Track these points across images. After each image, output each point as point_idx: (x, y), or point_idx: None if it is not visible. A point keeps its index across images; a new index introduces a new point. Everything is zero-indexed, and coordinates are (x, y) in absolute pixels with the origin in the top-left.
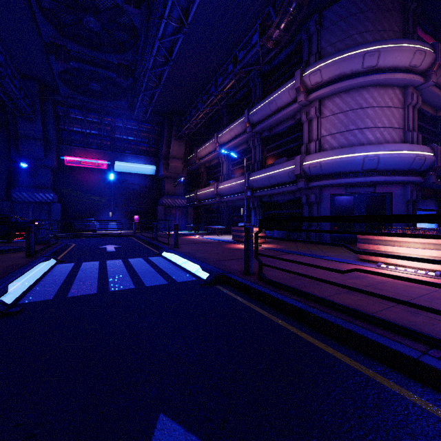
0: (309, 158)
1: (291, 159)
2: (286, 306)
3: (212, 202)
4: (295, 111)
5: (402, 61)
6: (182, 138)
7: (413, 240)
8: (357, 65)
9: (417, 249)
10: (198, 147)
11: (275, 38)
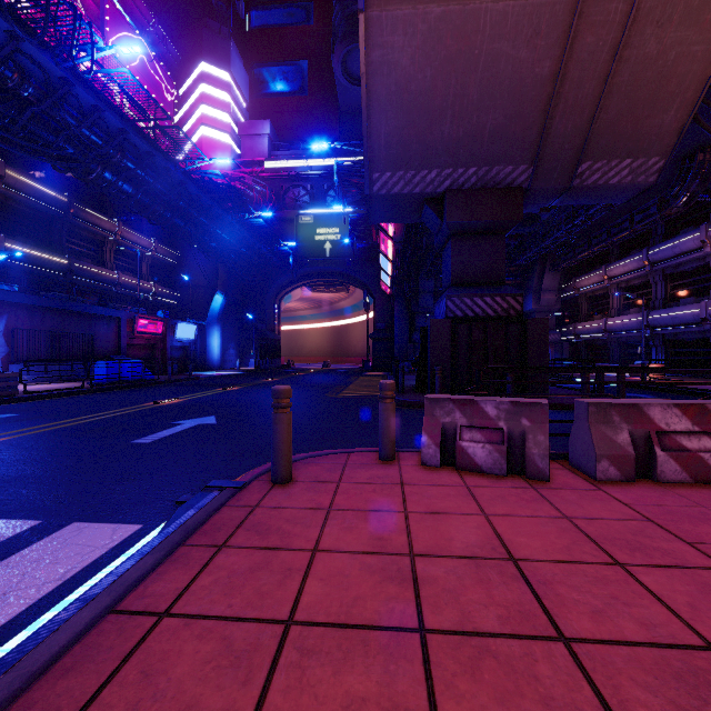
0: None
1: (700, 299)
2: (658, 389)
3: (598, 338)
4: (703, 255)
5: None
6: (557, 269)
7: None
8: None
9: None
10: (576, 276)
11: (674, 211)
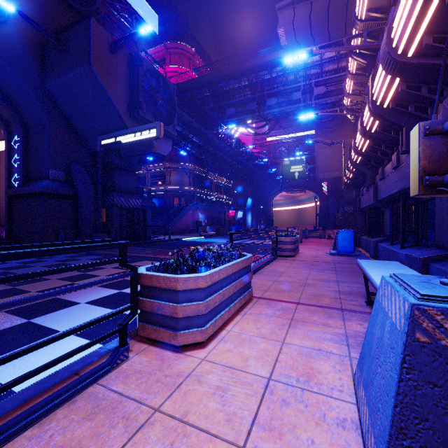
0: None
1: None
2: None
3: None
4: None
5: None
6: None
7: None
8: None
9: None
10: None
11: None
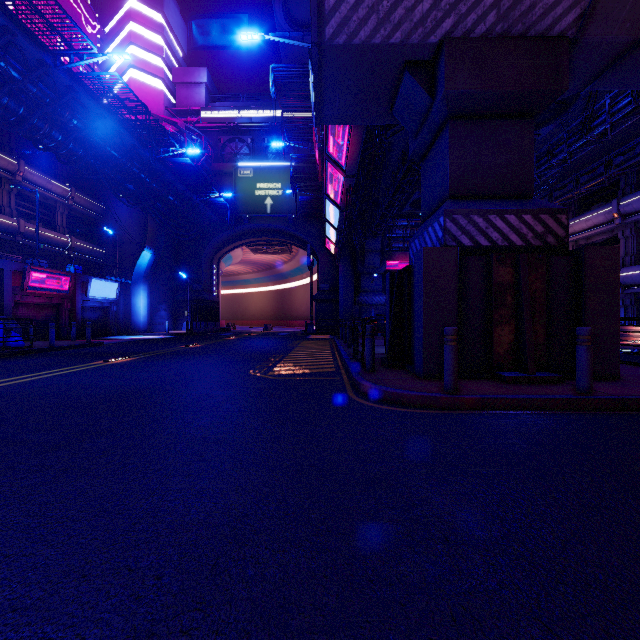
0: None
1: None
2: None
3: None
4: None
5: None
6: None
7: None
8: None
9: None
10: None
11: None
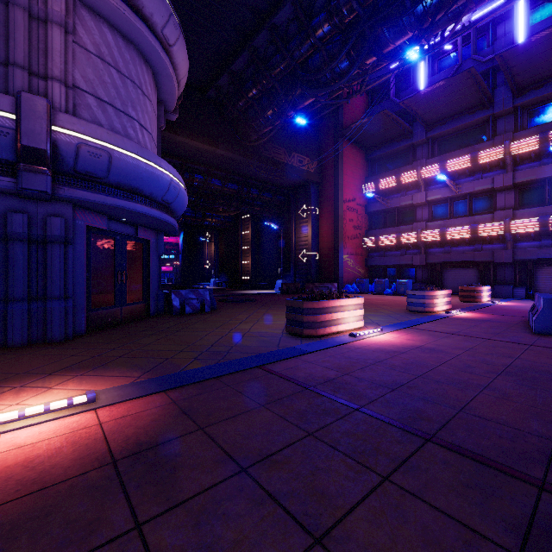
0: (76, 123)
1: None
2: None
3: None
4: None
5: (182, 71)
6: None
7: (352, 302)
8: (161, 17)
9: (354, 311)
10: None
11: None
